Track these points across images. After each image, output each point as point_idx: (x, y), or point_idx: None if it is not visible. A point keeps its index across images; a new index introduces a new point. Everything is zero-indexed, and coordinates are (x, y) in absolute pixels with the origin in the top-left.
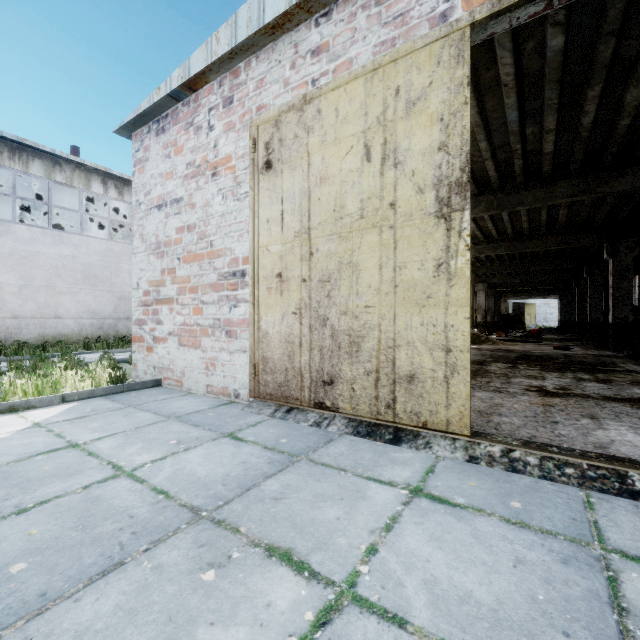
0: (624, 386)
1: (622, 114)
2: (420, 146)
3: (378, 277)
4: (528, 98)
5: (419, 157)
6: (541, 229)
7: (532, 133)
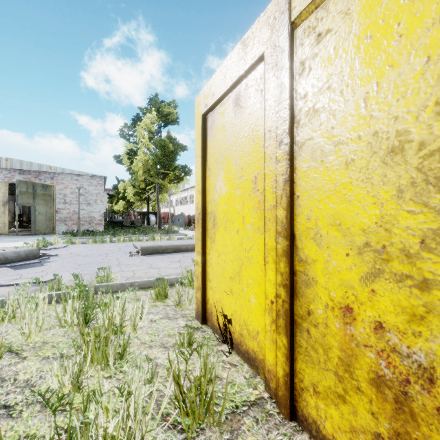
0: None
1: None
2: None
3: None
4: None
5: None
6: None
7: None
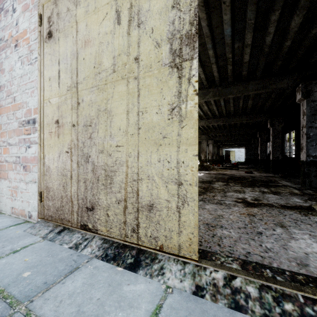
0: (288, 196)
1: (287, 37)
2: (157, 6)
3: (126, 121)
4: (237, 19)
5: (157, 16)
6: (239, 111)
7: (238, 48)
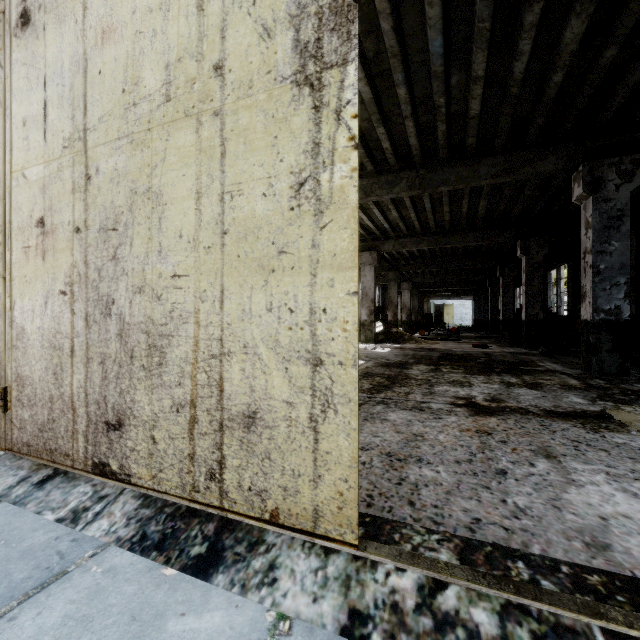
0: (558, 392)
1: (557, 63)
2: None
3: (194, 216)
4: (455, 19)
5: None
6: (462, 223)
7: (458, 84)
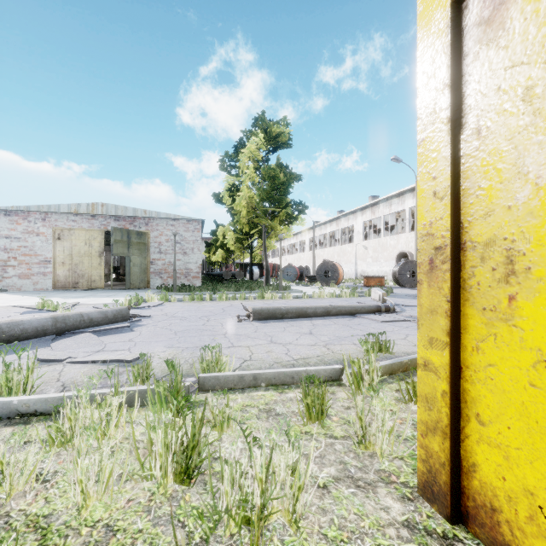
0: None
1: None
2: (96, 245)
3: (88, 265)
4: None
5: (96, 247)
6: None
7: None
